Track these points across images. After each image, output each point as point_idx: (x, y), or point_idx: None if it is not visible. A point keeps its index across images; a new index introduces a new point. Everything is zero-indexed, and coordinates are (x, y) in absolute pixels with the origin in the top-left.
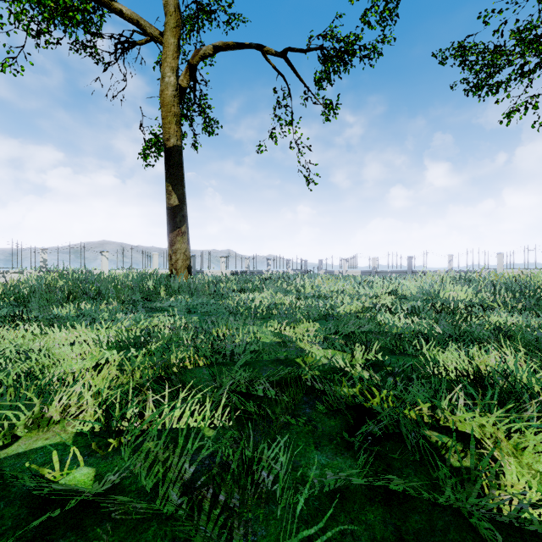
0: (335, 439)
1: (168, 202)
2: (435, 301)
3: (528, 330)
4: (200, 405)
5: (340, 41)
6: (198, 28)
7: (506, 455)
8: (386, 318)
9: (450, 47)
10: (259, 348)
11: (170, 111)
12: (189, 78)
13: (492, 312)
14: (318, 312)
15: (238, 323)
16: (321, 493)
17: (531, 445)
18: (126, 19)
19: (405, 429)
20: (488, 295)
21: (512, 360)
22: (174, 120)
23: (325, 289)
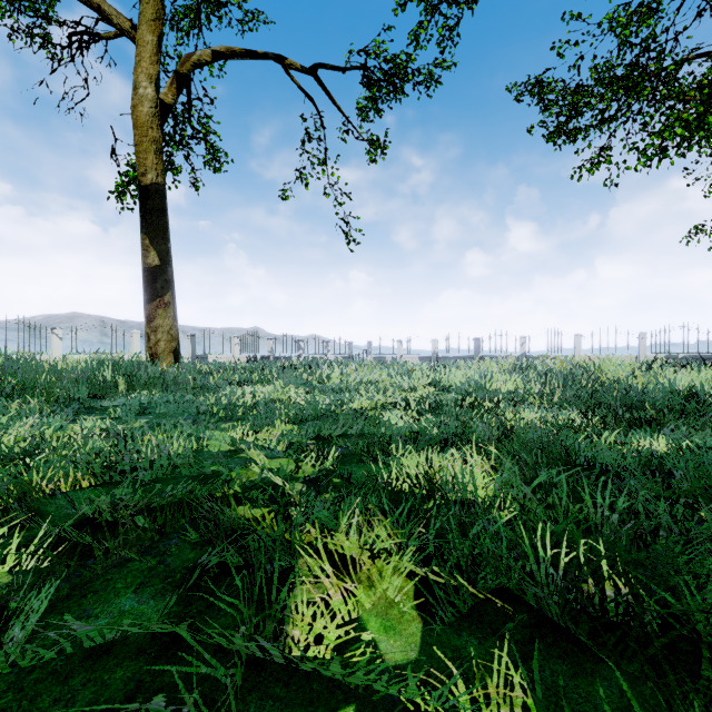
0: (173, 577)
1: (144, 261)
2: (479, 393)
3: (543, 428)
4: (27, 542)
5: (387, 60)
6: (199, 24)
7: (350, 581)
8: (397, 416)
9: (527, 81)
10: (174, 460)
11: (147, 135)
12: (176, 91)
13: (522, 406)
14: (317, 411)
15: (197, 427)
16: (81, 649)
17: (391, 568)
18: (82, 1)
19: (253, 558)
20: (538, 385)
21: (478, 464)
22: (152, 148)
23: (355, 379)
